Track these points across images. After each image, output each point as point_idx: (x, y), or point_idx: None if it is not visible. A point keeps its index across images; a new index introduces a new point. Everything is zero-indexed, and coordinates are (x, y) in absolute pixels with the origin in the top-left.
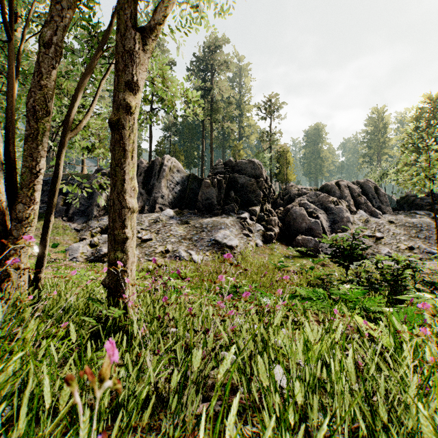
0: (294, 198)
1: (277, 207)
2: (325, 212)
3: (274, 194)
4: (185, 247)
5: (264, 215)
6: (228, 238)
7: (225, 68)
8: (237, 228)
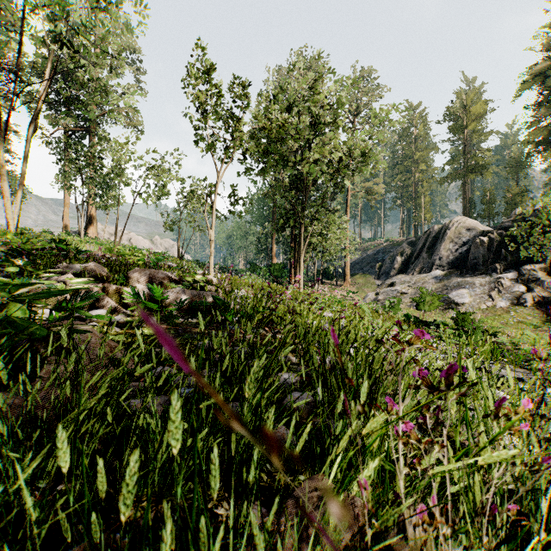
0: None
1: None
2: None
3: None
4: None
5: (537, 275)
6: (460, 296)
7: None
8: (485, 289)
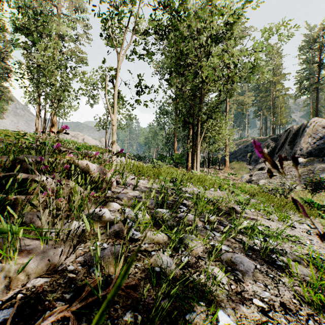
0: None
1: None
2: None
3: None
4: (292, 181)
5: None
6: None
7: None
8: None
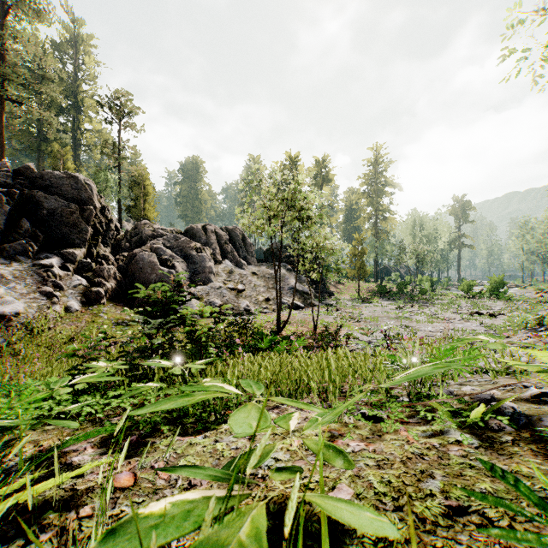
0: (147, 241)
1: (121, 251)
2: (185, 261)
3: (118, 233)
4: None
5: (91, 263)
6: (0, 301)
7: (32, 13)
8: (30, 283)
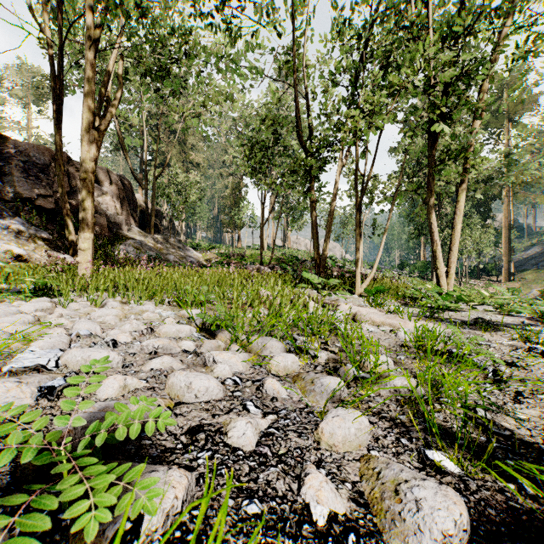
0: None
1: None
2: None
3: None
4: None
5: None
6: None
7: None
8: None
